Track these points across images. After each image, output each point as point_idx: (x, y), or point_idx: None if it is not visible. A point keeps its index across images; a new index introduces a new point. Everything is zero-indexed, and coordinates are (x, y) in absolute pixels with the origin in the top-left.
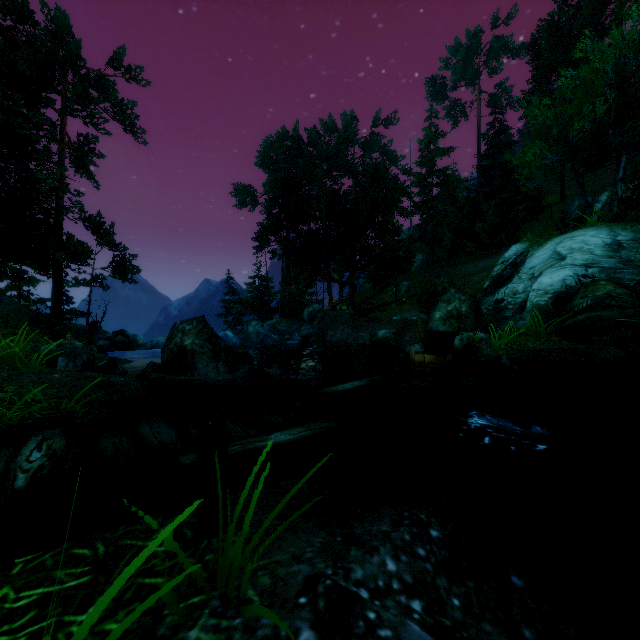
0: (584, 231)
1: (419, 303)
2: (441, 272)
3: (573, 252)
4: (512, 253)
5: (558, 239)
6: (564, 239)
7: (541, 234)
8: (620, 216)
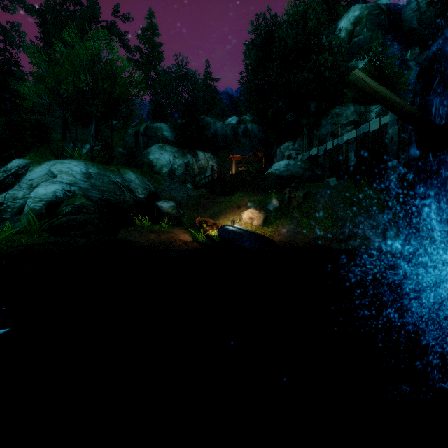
0: (70, 161)
1: None
2: None
3: (62, 173)
4: (15, 165)
5: (53, 162)
6: (57, 163)
7: (42, 156)
8: (92, 158)
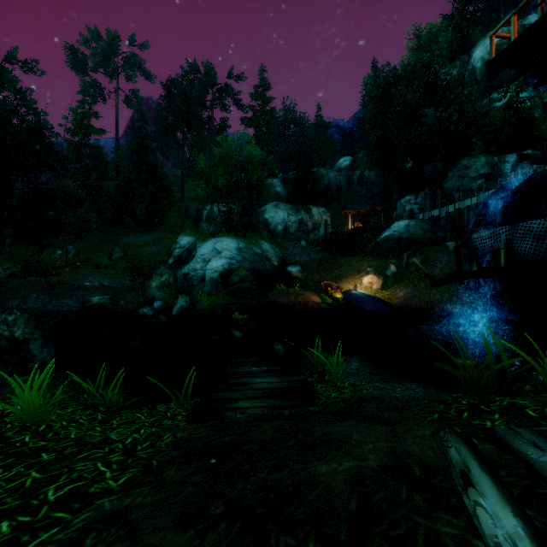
0: (226, 239)
1: (98, 268)
2: (105, 240)
3: (225, 250)
4: (186, 242)
5: (215, 240)
6: (218, 241)
7: (197, 231)
8: (236, 232)
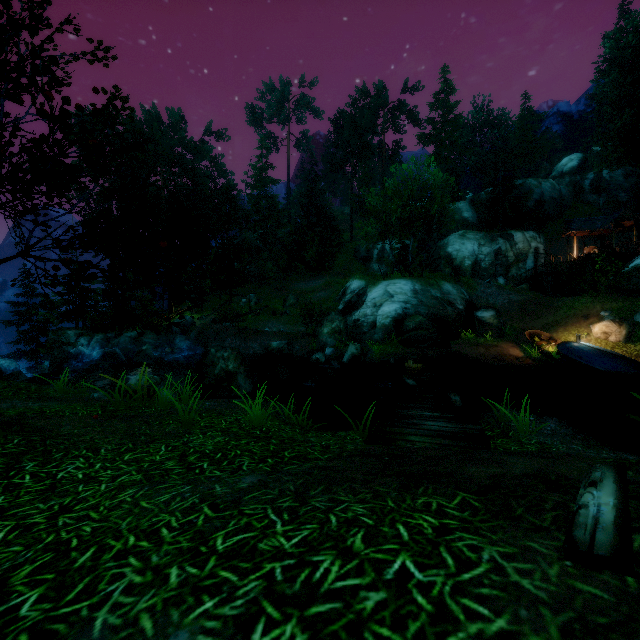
0: (399, 281)
1: (275, 315)
2: (279, 287)
3: (397, 294)
4: (356, 286)
5: (386, 283)
6: (390, 284)
7: (367, 274)
8: (411, 273)
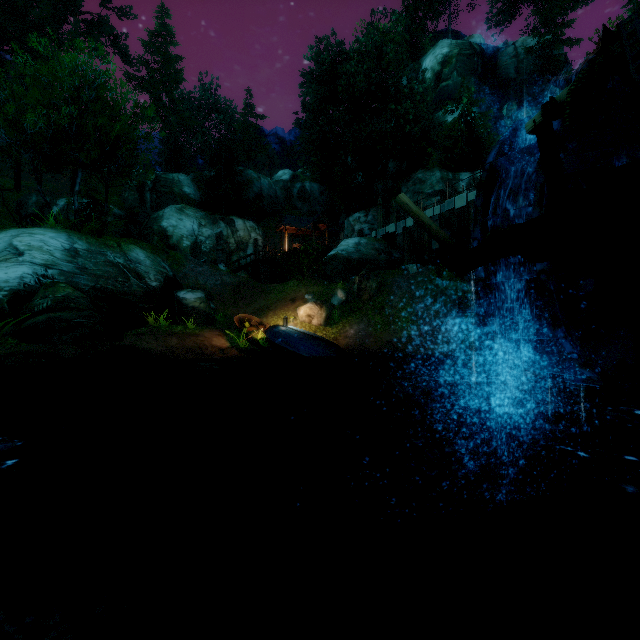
0: (44, 231)
1: None
2: None
3: (33, 249)
4: None
5: (15, 231)
6: (22, 233)
7: None
8: (77, 226)
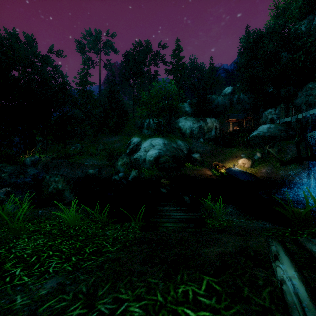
0: (157, 138)
1: (91, 155)
2: (94, 140)
3: (156, 145)
4: (136, 141)
5: (151, 139)
6: (153, 140)
7: (141, 135)
8: (162, 135)
